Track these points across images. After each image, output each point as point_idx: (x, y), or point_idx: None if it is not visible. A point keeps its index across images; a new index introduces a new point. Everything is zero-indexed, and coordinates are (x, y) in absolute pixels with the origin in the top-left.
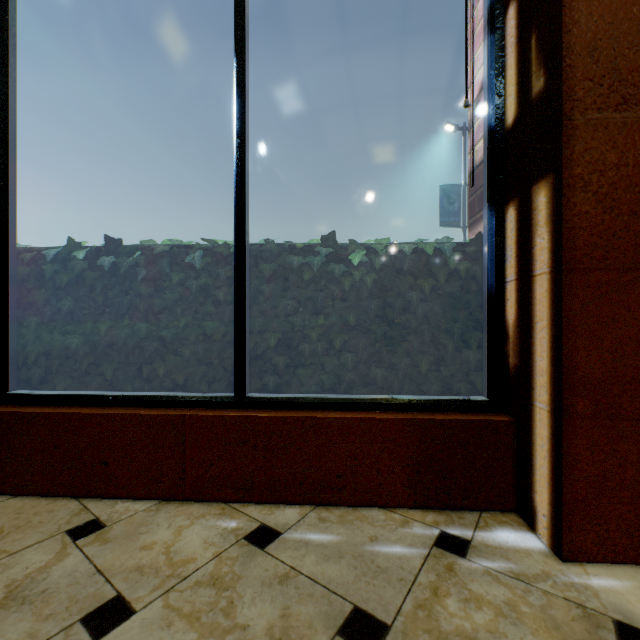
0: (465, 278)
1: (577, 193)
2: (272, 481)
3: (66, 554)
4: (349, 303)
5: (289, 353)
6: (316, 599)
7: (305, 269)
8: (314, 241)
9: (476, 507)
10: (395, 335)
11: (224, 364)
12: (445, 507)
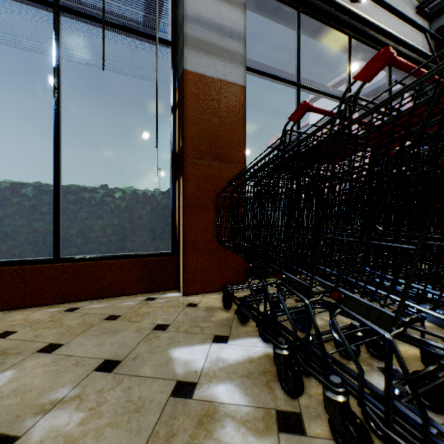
0: (164, 205)
1: (188, 183)
2: (76, 292)
3: None
4: (114, 214)
5: (84, 237)
6: (96, 316)
7: (92, 199)
8: (97, 185)
9: (164, 290)
10: (135, 228)
11: (46, 244)
12: (153, 291)
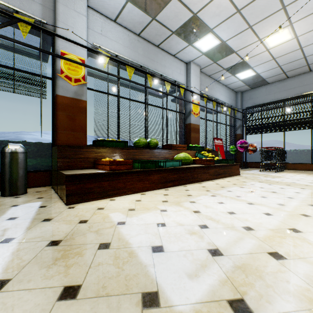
0: None
1: None
2: None
3: (298, 171)
4: None
5: None
6: None
7: None
8: None
9: None
10: None
11: (308, 160)
12: None
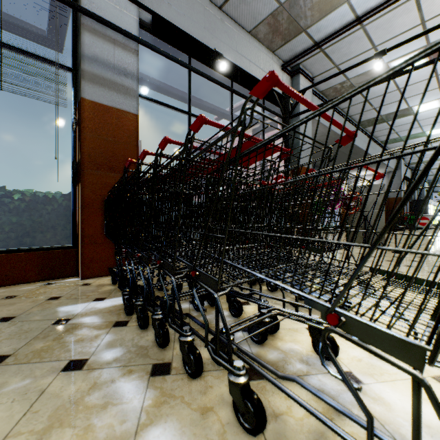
0: (66, 206)
1: (86, 189)
2: None
3: None
4: (13, 214)
5: None
6: None
7: None
8: None
9: (64, 277)
10: (36, 225)
11: None
12: (53, 279)
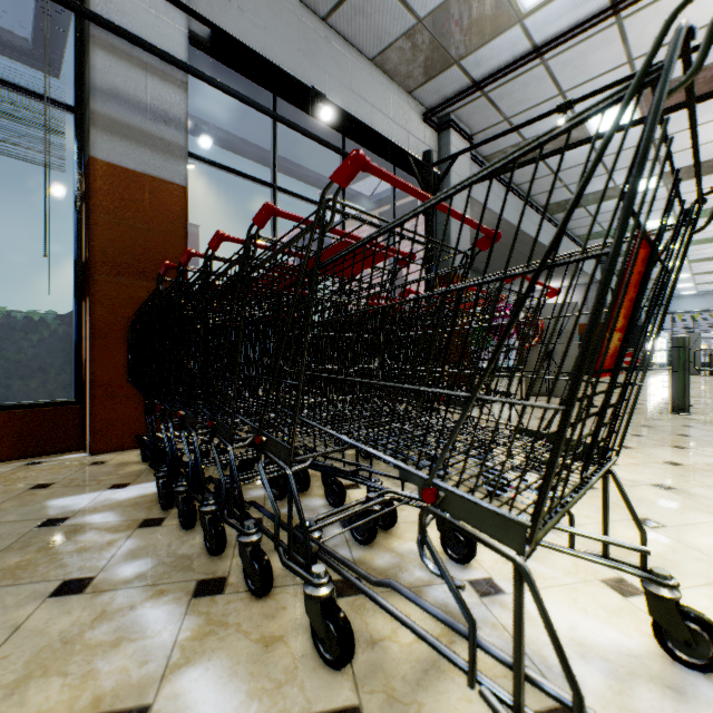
0: (65, 335)
1: (98, 307)
2: None
3: None
4: None
5: None
6: None
7: None
8: None
9: (61, 452)
10: (11, 367)
11: None
12: (41, 455)
